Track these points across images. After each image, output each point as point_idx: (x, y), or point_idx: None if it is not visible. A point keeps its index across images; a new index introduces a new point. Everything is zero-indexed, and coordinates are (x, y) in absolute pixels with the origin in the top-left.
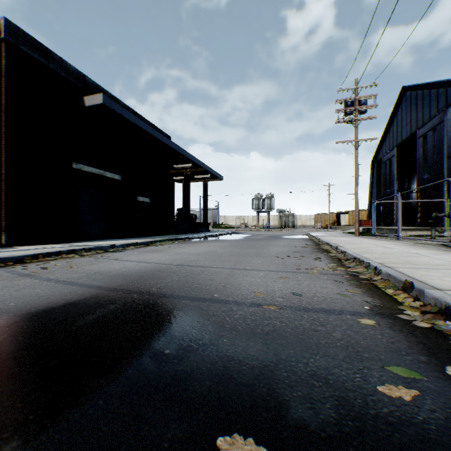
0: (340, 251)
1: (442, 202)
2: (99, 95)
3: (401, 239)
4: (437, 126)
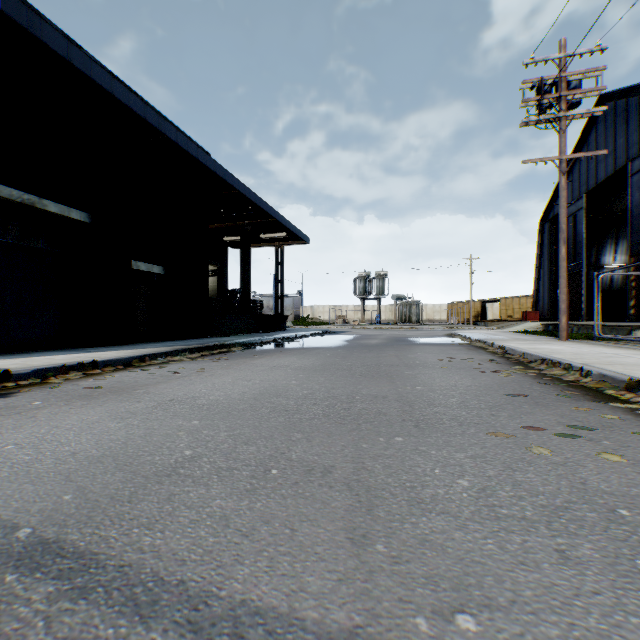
0: None
1: None
2: None
3: None
4: None
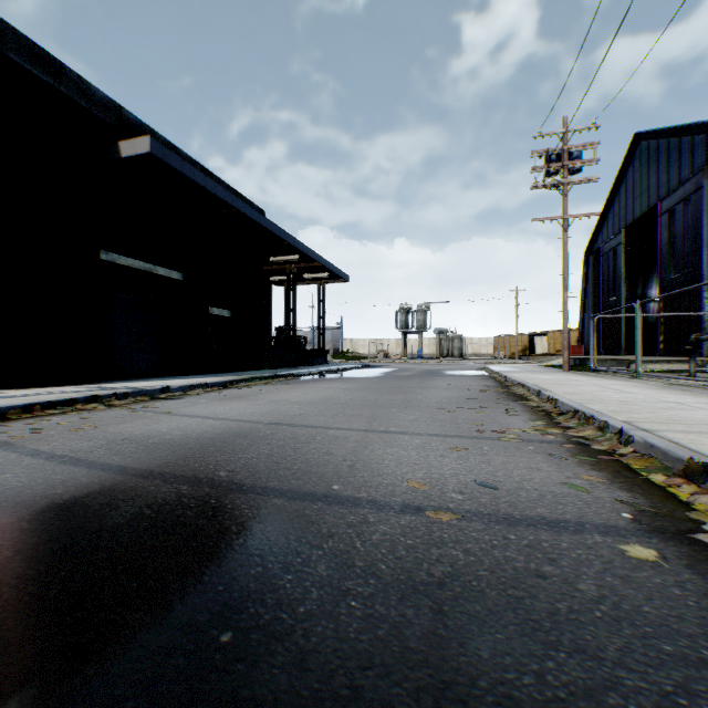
0: (545, 399)
1: (701, 317)
2: (144, 139)
3: (640, 378)
4: (691, 195)
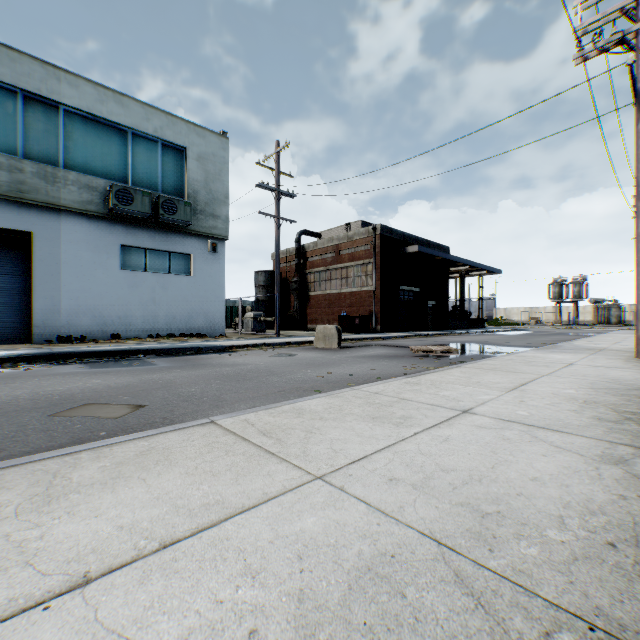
0: None
1: None
2: (416, 246)
3: None
4: None
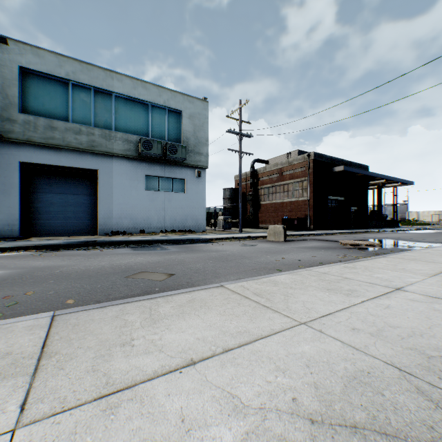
0: None
1: None
2: (341, 166)
3: None
4: None
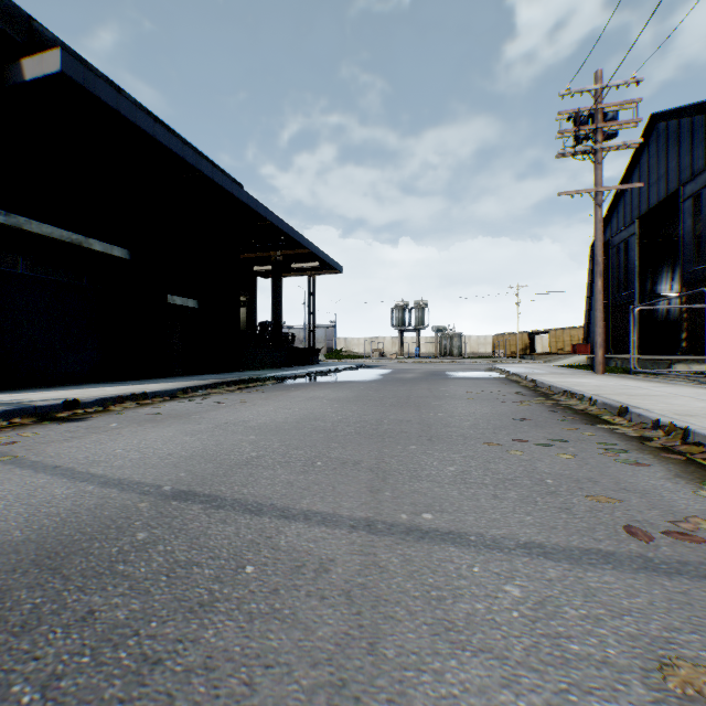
0: (643, 422)
1: None
2: (54, 53)
3: None
4: None
